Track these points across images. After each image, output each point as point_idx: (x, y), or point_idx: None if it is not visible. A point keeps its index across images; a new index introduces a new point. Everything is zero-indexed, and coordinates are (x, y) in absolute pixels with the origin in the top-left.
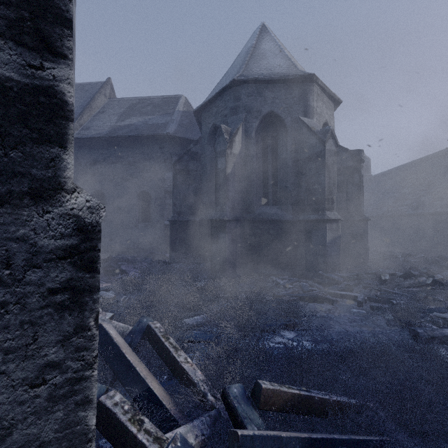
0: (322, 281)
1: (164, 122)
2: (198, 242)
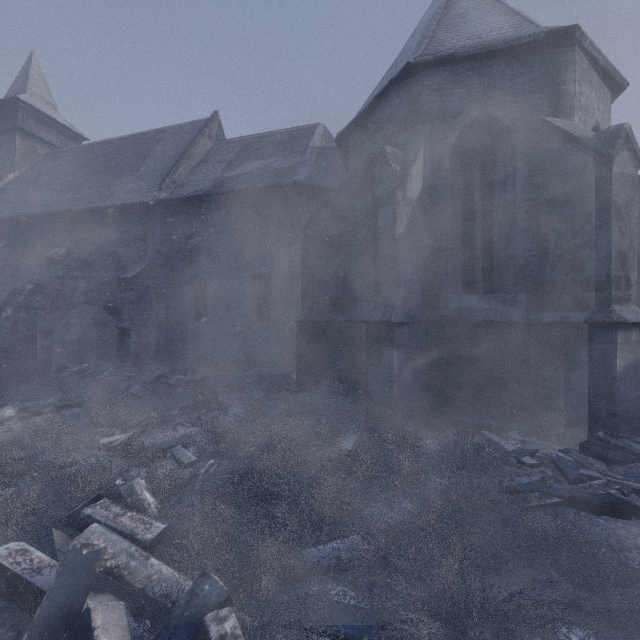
0: (606, 455)
1: (290, 165)
2: (343, 358)
